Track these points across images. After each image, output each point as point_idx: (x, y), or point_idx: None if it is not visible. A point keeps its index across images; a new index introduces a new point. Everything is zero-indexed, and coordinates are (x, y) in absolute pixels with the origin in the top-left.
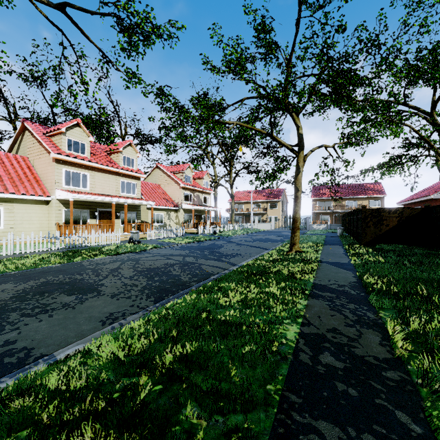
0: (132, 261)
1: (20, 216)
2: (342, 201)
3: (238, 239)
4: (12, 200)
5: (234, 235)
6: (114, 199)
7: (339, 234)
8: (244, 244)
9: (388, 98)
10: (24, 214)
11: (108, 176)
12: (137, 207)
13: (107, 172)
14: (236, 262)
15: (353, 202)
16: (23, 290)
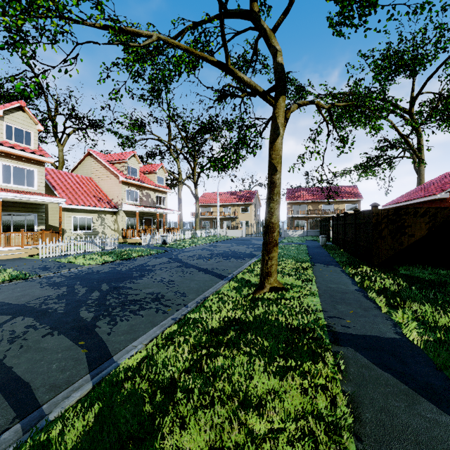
0: None
1: None
2: (318, 205)
3: (191, 253)
4: None
5: (191, 246)
6: None
7: (322, 244)
8: (191, 264)
9: (373, 83)
10: None
11: None
12: (38, 206)
13: None
14: (120, 340)
15: (329, 206)
16: None
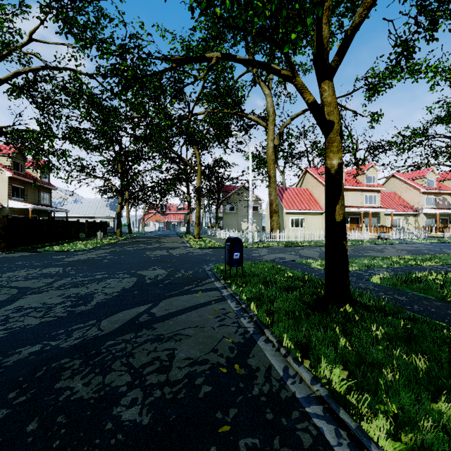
0: (390, 247)
1: (310, 222)
2: None
3: None
4: (307, 213)
5: None
6: (362, 209)
7: None
8: None
9: None
10: (312, 221)
11: (355, 193)
12: (377, 214)
13: (355, 191)
14: None
15: None
16: (351, 249)
